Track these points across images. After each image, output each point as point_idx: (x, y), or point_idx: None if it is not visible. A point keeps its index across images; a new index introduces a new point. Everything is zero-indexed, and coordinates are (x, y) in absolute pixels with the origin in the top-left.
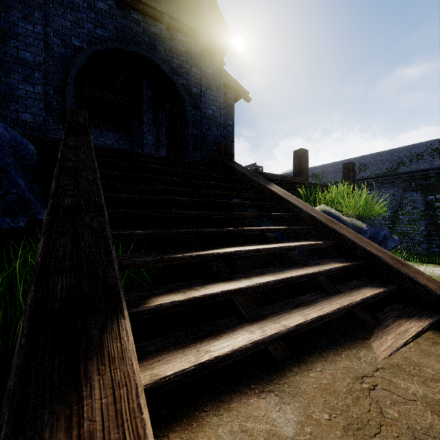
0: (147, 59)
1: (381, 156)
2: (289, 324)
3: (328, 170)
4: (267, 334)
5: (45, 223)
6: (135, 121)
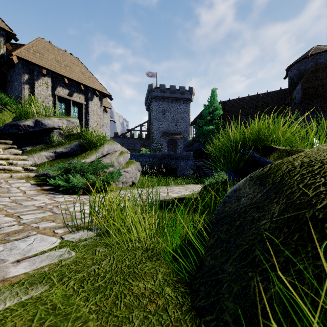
0: None
1: None
2: None
3: None
4: None
5: None
6: None
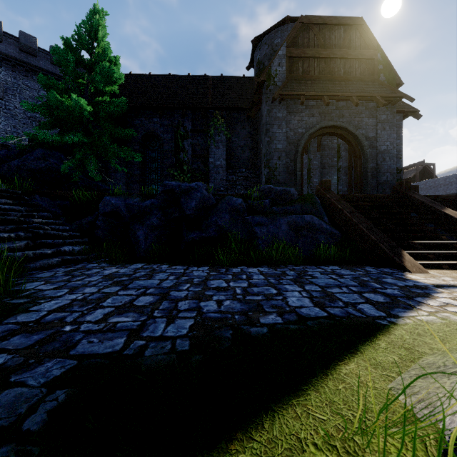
0: (339, 126)
1: None
2: (451, 262)
3: None
4: (442, 262)
5: (366, 231)
6: None
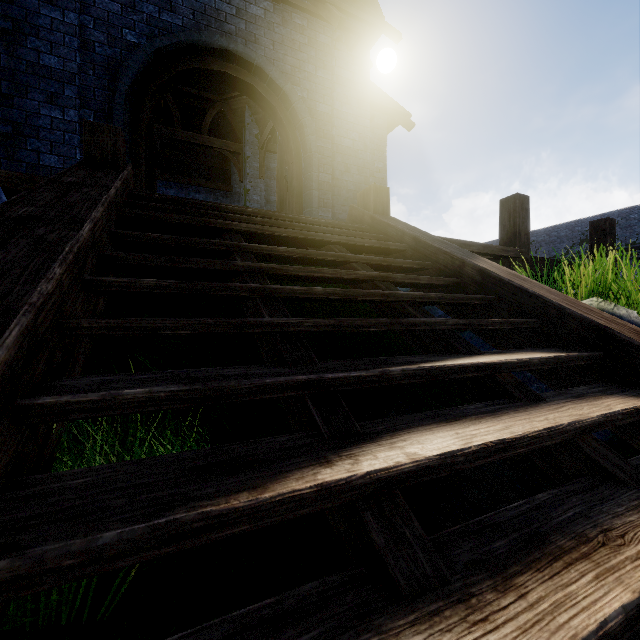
0: (243, 58)
1: (639, 212)
2: None
3: (541, 239)
4: None
5: None
6: (236, 175)
